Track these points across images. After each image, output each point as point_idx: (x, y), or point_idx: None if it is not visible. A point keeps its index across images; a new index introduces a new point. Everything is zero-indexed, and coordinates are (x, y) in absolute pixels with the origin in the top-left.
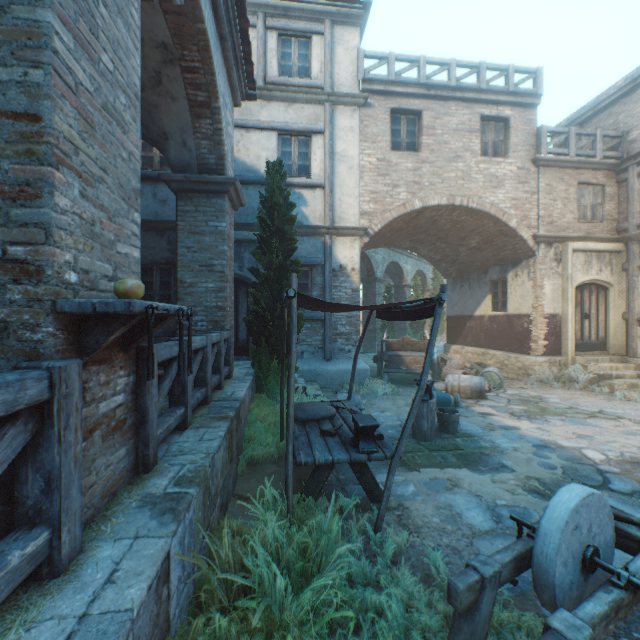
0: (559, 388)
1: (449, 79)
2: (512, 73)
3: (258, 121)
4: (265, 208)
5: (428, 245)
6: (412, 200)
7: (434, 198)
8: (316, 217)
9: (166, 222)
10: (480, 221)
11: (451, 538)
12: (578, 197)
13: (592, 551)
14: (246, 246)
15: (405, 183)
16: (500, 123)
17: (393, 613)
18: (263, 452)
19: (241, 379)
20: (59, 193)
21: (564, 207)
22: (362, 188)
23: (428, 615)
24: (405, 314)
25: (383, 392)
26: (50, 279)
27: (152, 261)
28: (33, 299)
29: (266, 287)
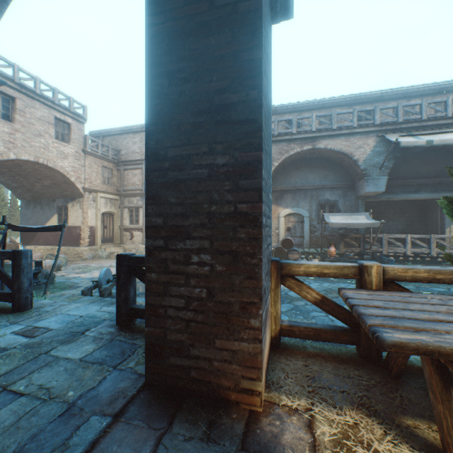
0: (96, 260)
1: (36, 88)
2: (73, 102)
3: None
4: None
5: (9, 176)
6: (9, 153)
7: (26, 155)
8: None
9: None
10: (54, 173)
11: None
12: (103, 172)
13: (109, 279)
14: None
15: (3, 140)
16: (66, 124)
17: None
18: None
19: None
20: None
21: (97, 176)
22: None
23: None
24: (41, 229)
25: None
26: None
27: None
28: None
29: None
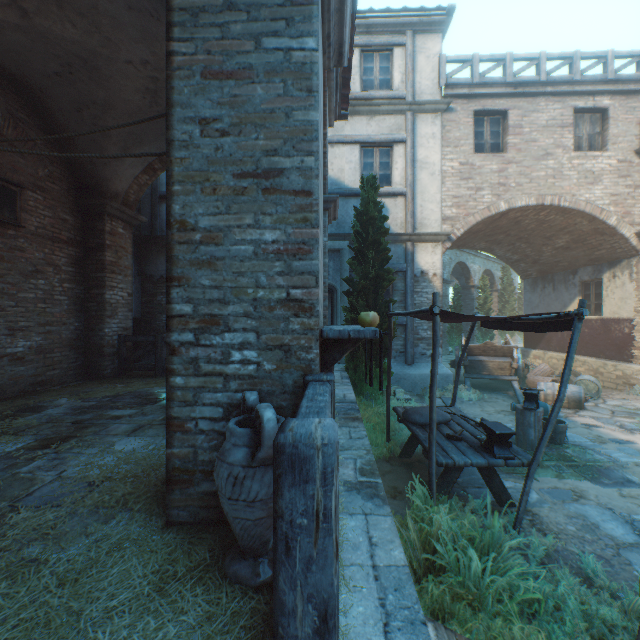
0: None
1: (538, 74)
2: (611, 59)
3: (342, 136)
4: (359, 221)
5: (506, 245)
6: (497, 202)
7: (521, 199)
8: (397, 224)
9: None
10: (572, 220)
11: (594, 547)
12: None
13: None
14: (331, 255)
15: (489, 185)
16: (596, 114)
17: (573, 604)
18: (377, 451)
19: (341, 382)
20: (319, 247)
21: None
22: (444, 193)
23: (611, 610)
24: (525, 325)
25: (468, 398)
26: (318, 313)
27: None
28: (307, 328)
29: (362, 296)
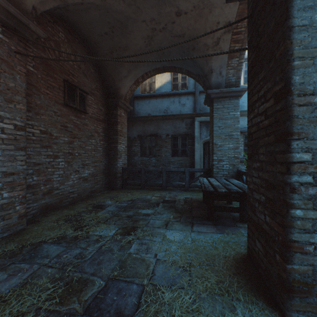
0: None
1: None
2: None
3: None
4: None
5: None
6: None
7: None
8: None
9: (185, 114)
10: None
11: None
12: None
13: None
14: None
15: None
16: None
17: None
18: None
19: None
20: None
21: None
22: None
23: None
24: None
25: None
26: None
27: (178, 134)
28: None
29: None
